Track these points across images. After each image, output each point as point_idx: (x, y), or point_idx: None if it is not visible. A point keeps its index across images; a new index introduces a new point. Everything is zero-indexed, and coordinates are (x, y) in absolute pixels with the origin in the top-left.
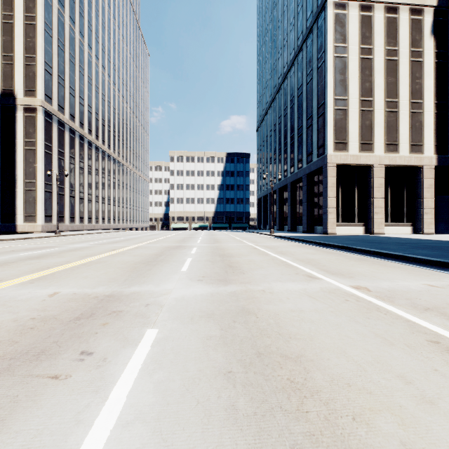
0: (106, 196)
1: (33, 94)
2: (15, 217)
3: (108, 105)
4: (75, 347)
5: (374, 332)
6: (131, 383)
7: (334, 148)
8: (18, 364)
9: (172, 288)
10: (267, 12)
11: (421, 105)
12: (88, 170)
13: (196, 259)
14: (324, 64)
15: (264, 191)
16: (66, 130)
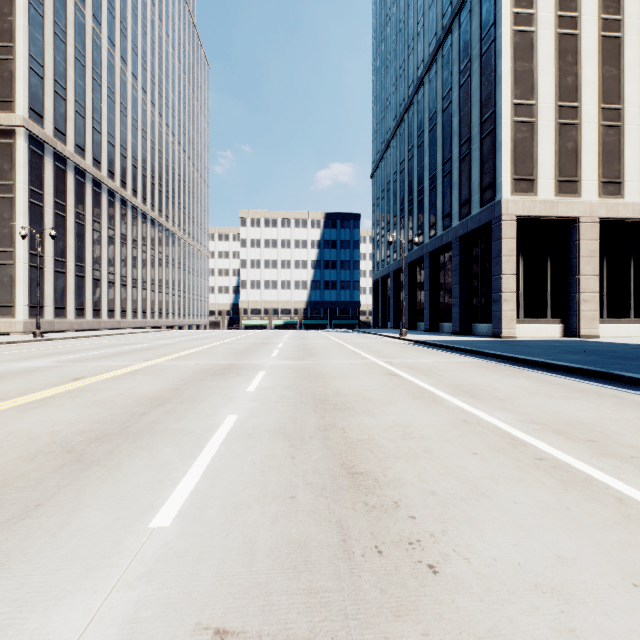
0: (139, 276)
1: (9, 107)
2: None
3: (142, 136)
4: None
5: None
6: None
7: (512, 189)
8: None
9: None
10: None
11: None
12: (107, 236)
13: (245, 425)
14: (494, 45)
15: (383, 268)
16: (70, 169)
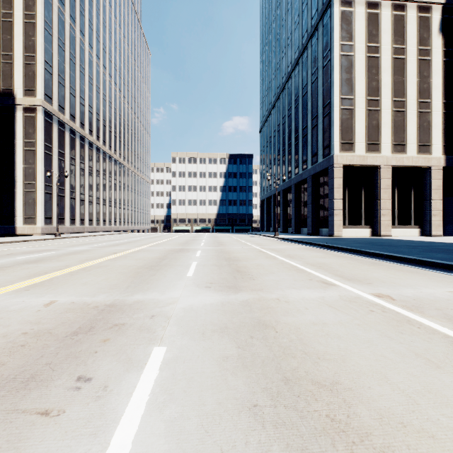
0: (107, 197)
1: (33, 94)
2: (15, 219)
3: (109, 105)
4: (71, 371)
5: (414, 351)
6: (137, 422)
7: (340, 148)
8: (2, 394)
9: (179, 296)
10: (271, 11)
11: (429, 105)
12: (88, 172)
13: (201, 264)
14: (330, 62)
15: (267, 192)
16: (67, 130)
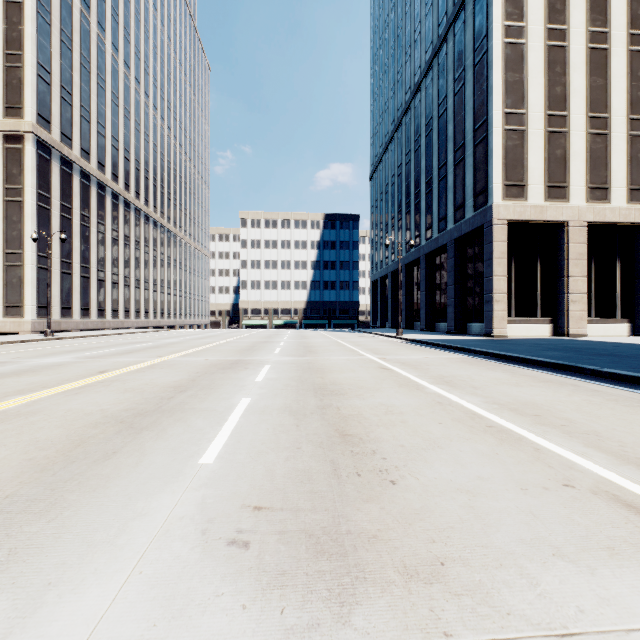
0: (142, 276)
1: (18, 113)
2: None
3: (145, 139)
4: None
5: None
6: None
7: (503, 194)
8: None
9: None
10: None
11: None
12: (111, 237)
13: (257, 405)
14: (486, 56)
15: (382, 269)
16: (76, 173)
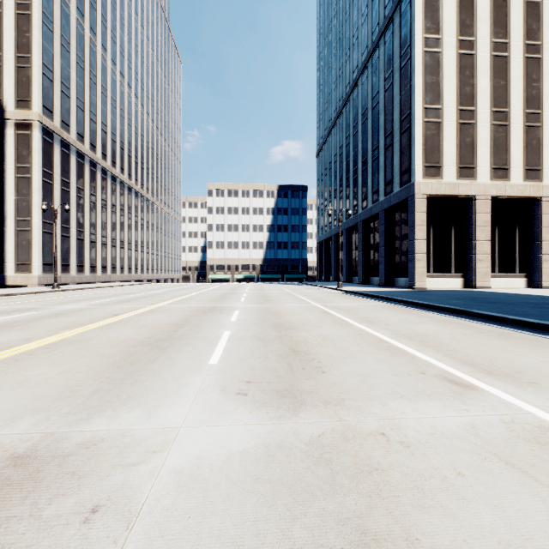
0: (125, 238)
1: (27, 105)
2: (4, 265)
3: (128, 124)
4: None
5: None
6: None
7: (423, 174)
8: None
9: (180, 425)
10: (331, 4)
11: (540, 117)
12: (101, 206)
13: (236, 335)
14: (410, 62)
15: (326, 232)
16: (73, 153)
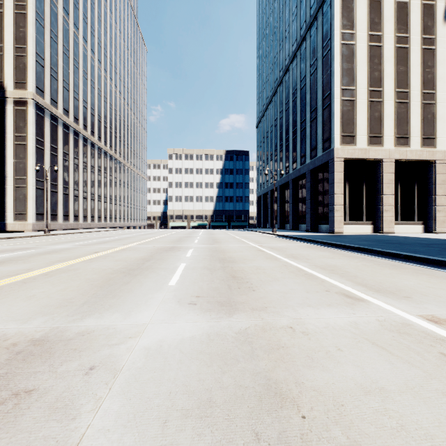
0: (102, 193)
1: (23, 86)
2: (5, 215)
3: (104, 101)
4: None
5: None
6: None
7: (341, 141)
8: None
9: (148, 322)
10: (268, 4)
11: (434, 96)
12: (83, 167)
13: (190, 266)
14: (330, 52)
15: (264, 188)
16: (60, 125)
